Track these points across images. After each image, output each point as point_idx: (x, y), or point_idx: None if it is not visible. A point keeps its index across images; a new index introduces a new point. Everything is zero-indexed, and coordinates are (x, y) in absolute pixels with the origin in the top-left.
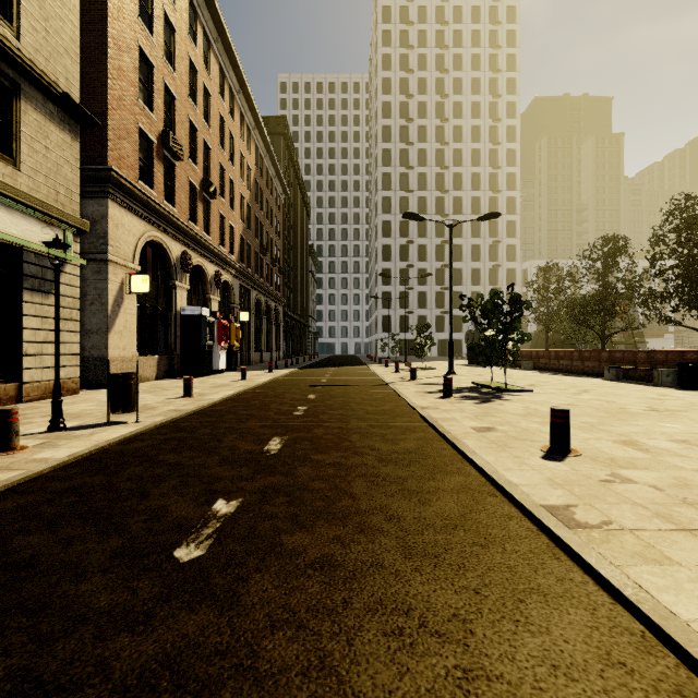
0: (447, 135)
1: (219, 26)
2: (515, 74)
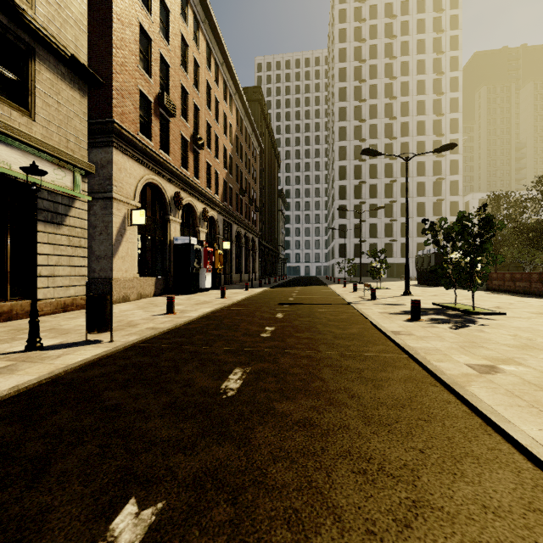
0: (395, 91)
1: (206, 9)
2: (457, 32)
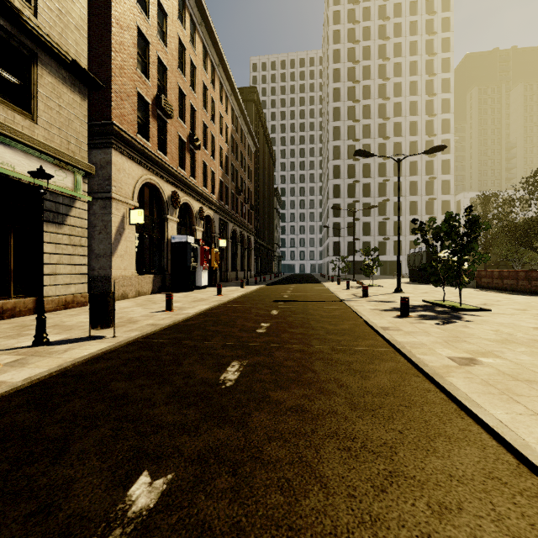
0: (388, 92)
1: (202, 12)
2: (449, 34)
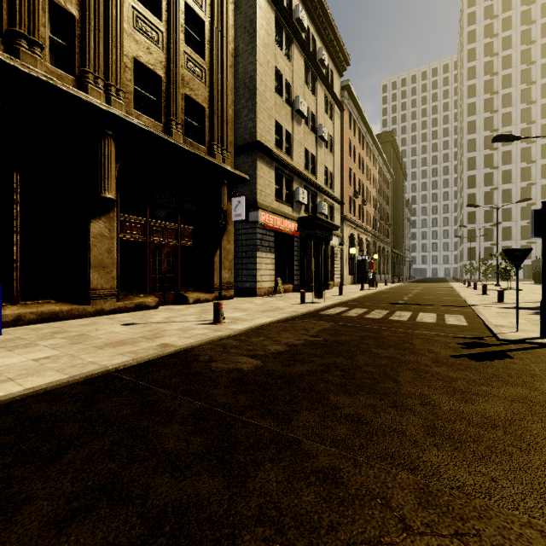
0: (534, 95)
1: (367, 128)
2: None
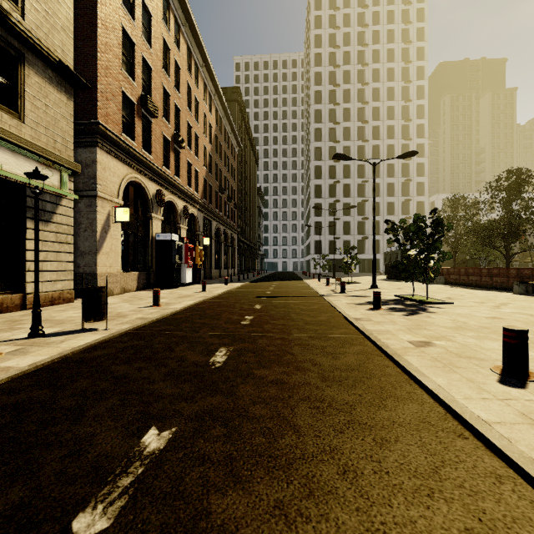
0: (367, 96)
1: (187, 14)
2: (423, 44)
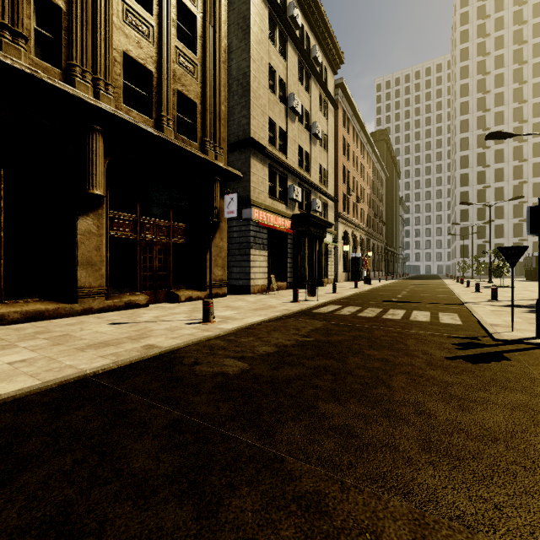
0: (525, 94)
1: (361, 126)
2: None
